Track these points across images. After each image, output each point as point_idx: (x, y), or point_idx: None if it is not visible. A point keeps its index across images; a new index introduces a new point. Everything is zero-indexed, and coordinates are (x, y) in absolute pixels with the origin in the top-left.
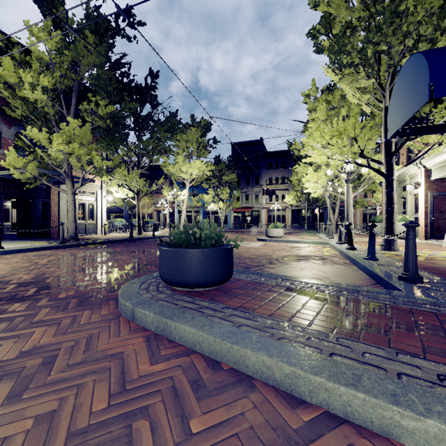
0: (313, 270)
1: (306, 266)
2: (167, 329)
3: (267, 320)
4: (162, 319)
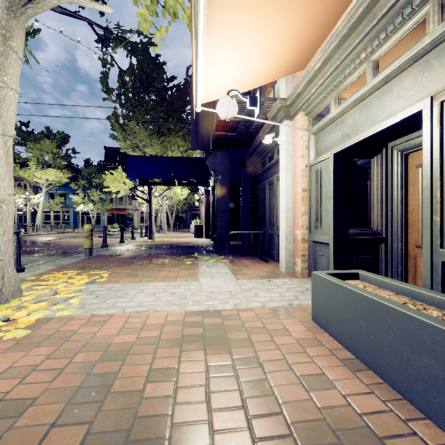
0: None
1: None
2: None
3: None
4: None
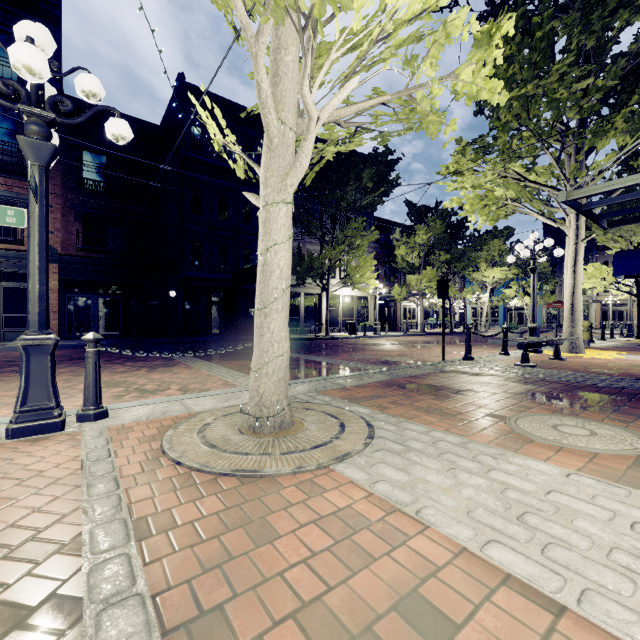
0: None
1: None
2: None
3: None
4: None
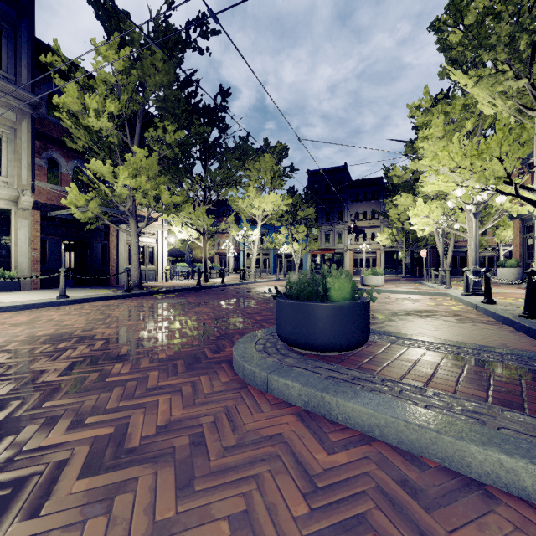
0: (453, 330)
1: (439, 325)
2: (324, 405)
3: (458, 399)
4: (315, 393)
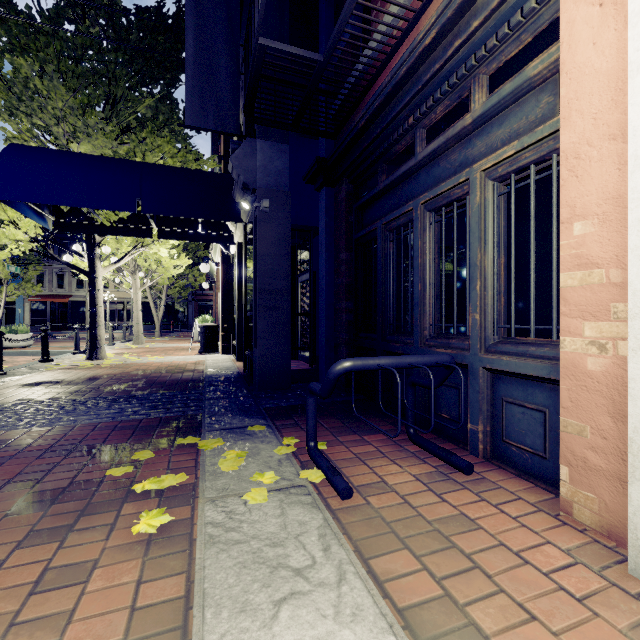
0: None
1: None
2: None
3: None
4: None
